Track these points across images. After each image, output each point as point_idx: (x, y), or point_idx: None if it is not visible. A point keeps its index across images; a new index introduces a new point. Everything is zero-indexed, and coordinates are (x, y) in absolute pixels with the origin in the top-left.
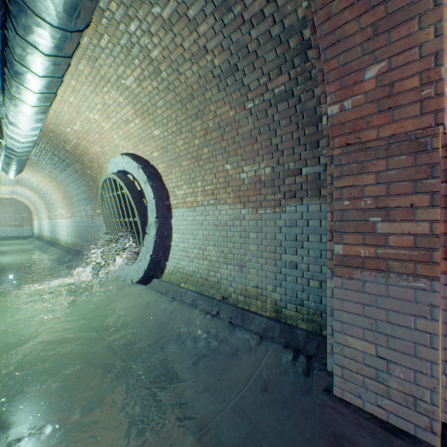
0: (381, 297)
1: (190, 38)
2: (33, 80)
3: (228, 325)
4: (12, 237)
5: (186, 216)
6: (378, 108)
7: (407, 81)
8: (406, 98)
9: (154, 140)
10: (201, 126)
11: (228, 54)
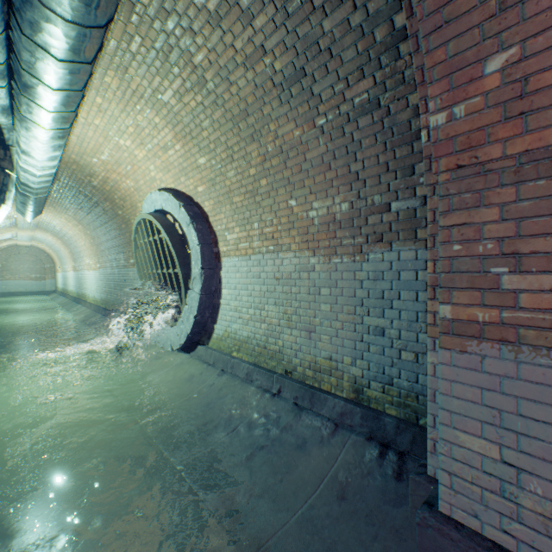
0: (509, 379)
1: (243, 35)
2: (45, 95)
3: (292, 407)
4: (33, 293)
5: (239, 267)
6: (505, 114)
7: (549, 73)
8: (547, 97)
9: (198, 171)
10: (258, 150)
11: (293, 55)
